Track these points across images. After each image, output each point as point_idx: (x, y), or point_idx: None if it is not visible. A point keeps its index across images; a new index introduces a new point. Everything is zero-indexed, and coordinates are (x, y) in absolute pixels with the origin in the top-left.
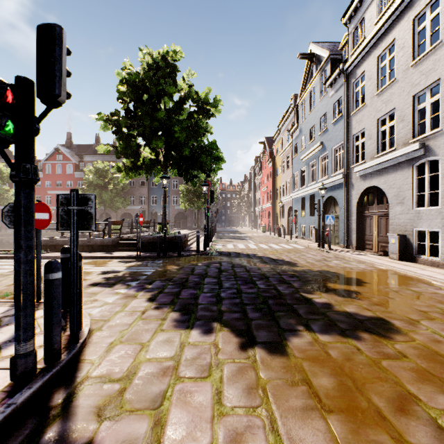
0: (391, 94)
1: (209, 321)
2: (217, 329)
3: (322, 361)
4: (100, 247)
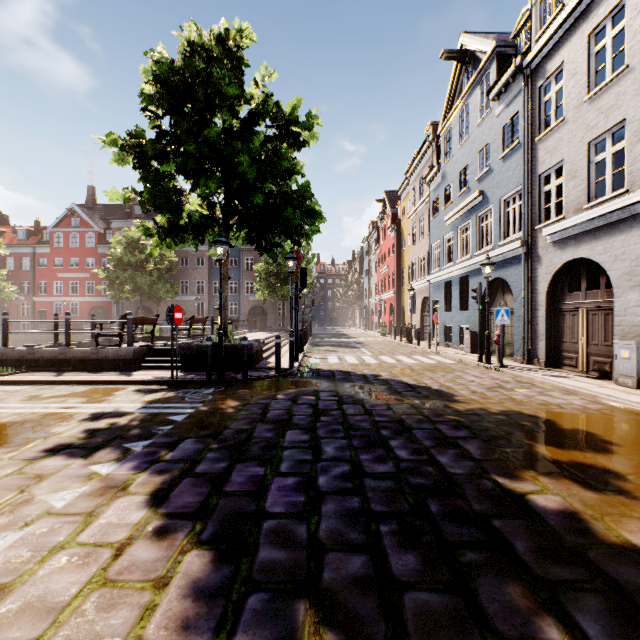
0: (618, 94)
1: (285, 594)
2: None
3: None
4: (114, 362)
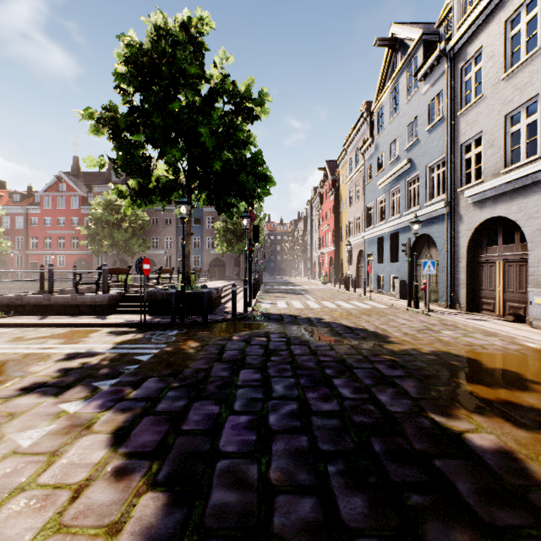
0: (532, 72)
1: None
2: None
3: None
4: (91, 307)
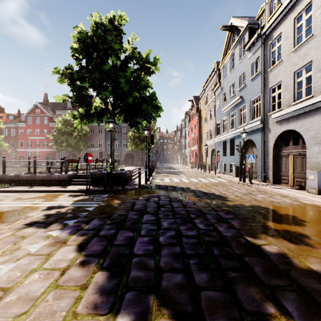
0: (308, 48)
1: (144, 292)
2: (153, 313)
3: None
4: (58, 181)
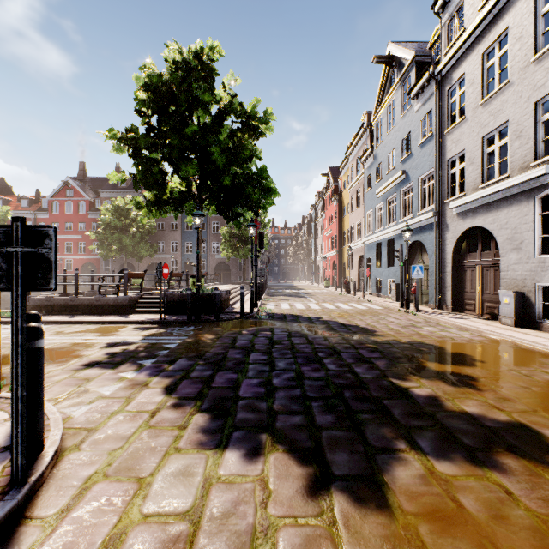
0: (503, 101)
1: (255, 431)
2: (266, 448)
3: (453, 523)
4: (113, 308)
